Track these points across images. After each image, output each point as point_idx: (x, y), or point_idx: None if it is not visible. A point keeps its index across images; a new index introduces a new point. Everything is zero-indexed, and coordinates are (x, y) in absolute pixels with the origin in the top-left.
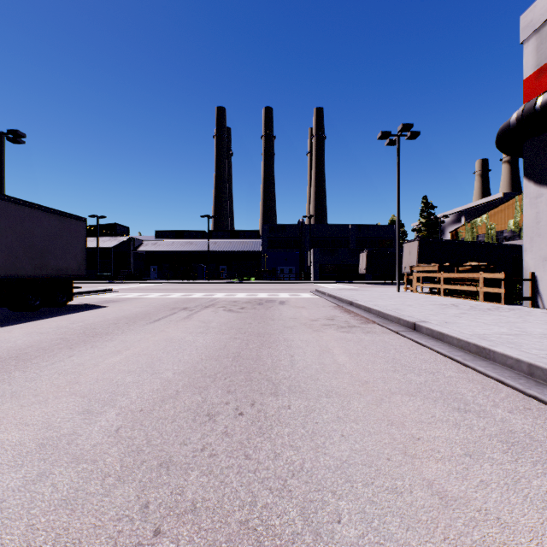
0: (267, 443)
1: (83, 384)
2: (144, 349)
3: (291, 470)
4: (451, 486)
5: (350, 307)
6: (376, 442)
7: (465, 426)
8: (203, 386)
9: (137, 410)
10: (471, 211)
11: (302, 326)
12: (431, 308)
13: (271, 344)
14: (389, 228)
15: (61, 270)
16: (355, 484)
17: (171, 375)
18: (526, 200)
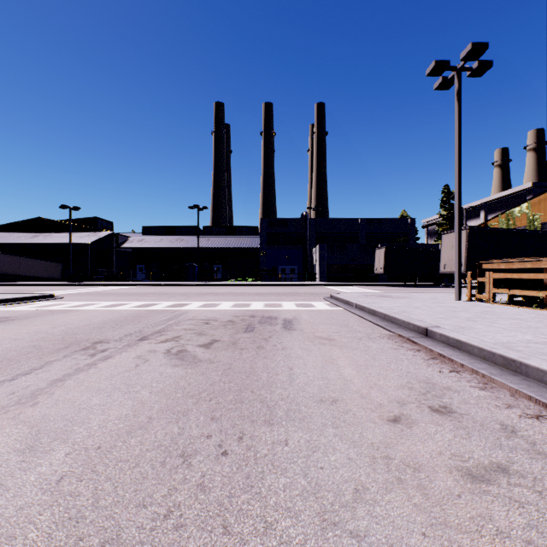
0: None
1: None
2: None
3: None
4: None
5: (431, 342)
6: None
7: None
8: None
9: None
10: (492, 204)
11: (389, 492)
12: None
13: None
14: (403, 222)
15: None
16: None
17: None
18: None
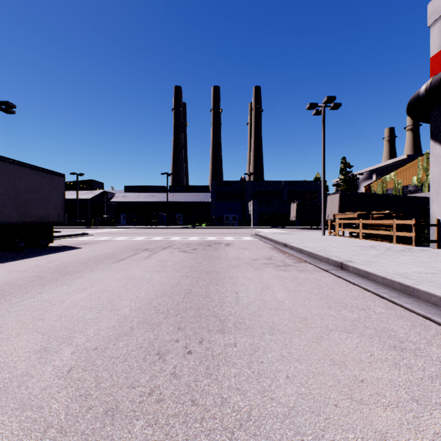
0: (214, 385)
1: (46, 320)
2: (107, 287)
3: (238, 419)
4: (406, 440)
5: (285, 248)
6: (321, 384)
7: (405, 366)
8: (156, 323)
9: (91, 348)
10: (381, 170)
11: (244, 264)
12: (353, 250)
13: (218, 282)
14: (314, 183)
15: (42, 217)
16: (305, 437)
17: (128, 312)
18: (432, 158)
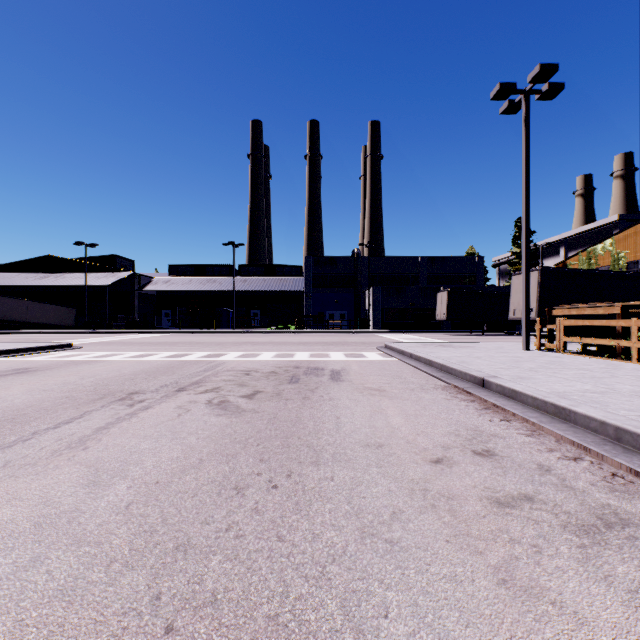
0: None
1: None
2: None
3: None
4: None
5: (487, 393)
6: None
7: None
8: None
9: None
10: (573, 240)
11: (423, 513)
12: None
13: None
14: (470, 261)
15: None
16: None
17: None
18: None
